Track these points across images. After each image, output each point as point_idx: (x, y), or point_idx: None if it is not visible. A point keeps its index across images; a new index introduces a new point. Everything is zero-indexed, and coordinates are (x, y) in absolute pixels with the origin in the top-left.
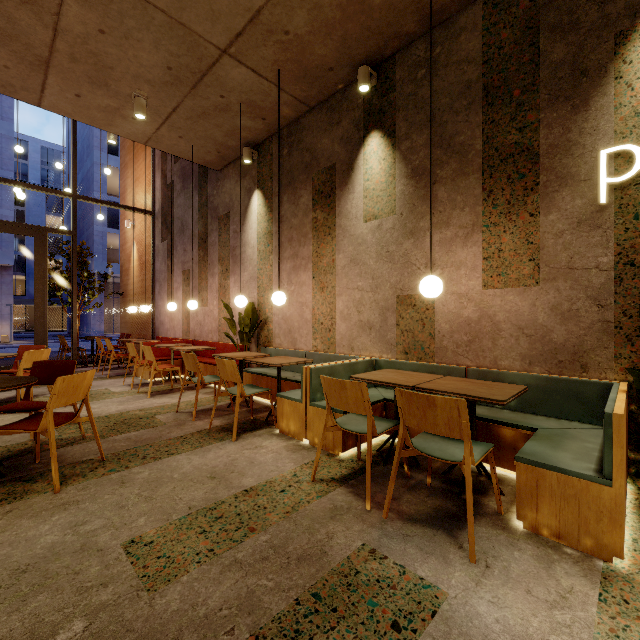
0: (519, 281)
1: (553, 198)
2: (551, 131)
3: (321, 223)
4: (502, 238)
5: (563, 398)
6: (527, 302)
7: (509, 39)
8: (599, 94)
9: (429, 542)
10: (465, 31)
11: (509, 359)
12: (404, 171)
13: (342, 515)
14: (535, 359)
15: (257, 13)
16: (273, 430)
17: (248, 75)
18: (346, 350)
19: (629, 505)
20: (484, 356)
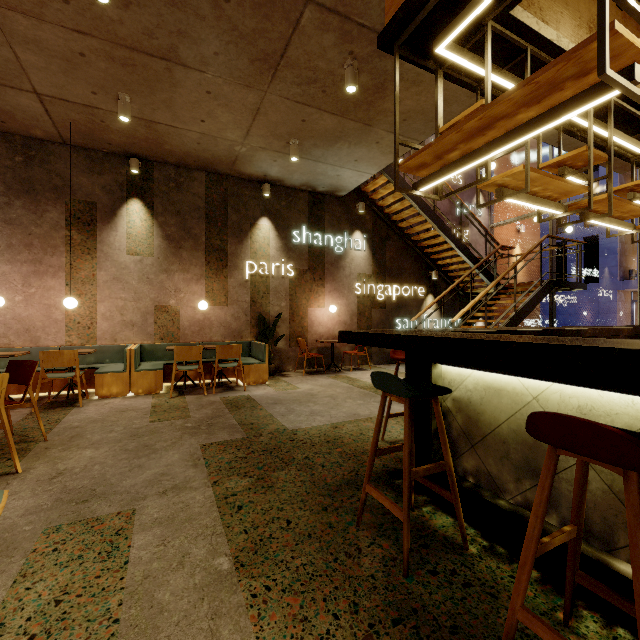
0: (221, 304)
1: (233, 273)
2: (232, 246)
3: (78, 242)
4: (214, 284)
5: None
6: (224, 313)
7: (217, 199)
8: (246, 241)
9: (233, 392)
10: (197, 181)
11: (217, 337)
12: (161, 234)
13: (202, 397)
14: (226, 336)
15: (95, 107)
16: (91, 399)
17: (37, 108)
18: (109, 341)
19: None
20: (206, 336)
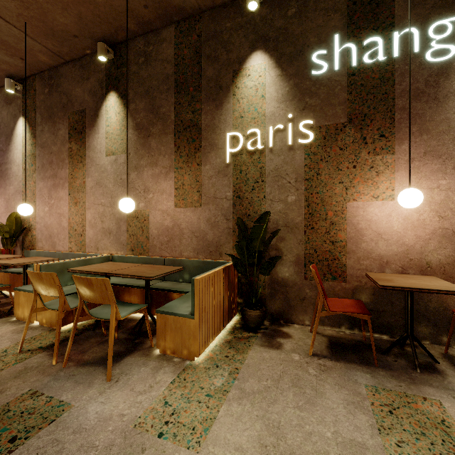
0: (192, 204)
1: (208, 156)
2: (207, 117)
3: (75, 152)
4: (184, 177)
5: None
6: (196, 217)
7: (188, 55)
8: (227, 101)
9: (87, 376)
10: (166, 41)
11: (188, 251)
12: (131, 124)
13: (27, 373)
14: (200, 251)
15: None
16: (11, 318)
17: None
18: (93, 250)
19: (229, 327)
20: (175, 250)
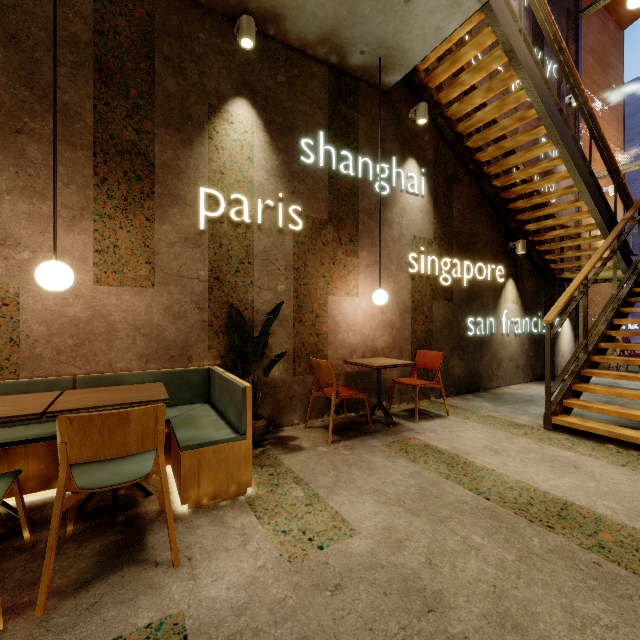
0: (137, 281)
1: (167, 211)
2: (165, 150)
3: None
4: (119, 234)
5: (177, 387)
6: (144, 303)
7: (126, 32)
8: (200, 142)
9: (124, 588)
10: None
11: (126, 360)
12: None
13: None
14: (152, 357)
15: None
16: None
17: None
18: None
19: None
20: (97, 360)
